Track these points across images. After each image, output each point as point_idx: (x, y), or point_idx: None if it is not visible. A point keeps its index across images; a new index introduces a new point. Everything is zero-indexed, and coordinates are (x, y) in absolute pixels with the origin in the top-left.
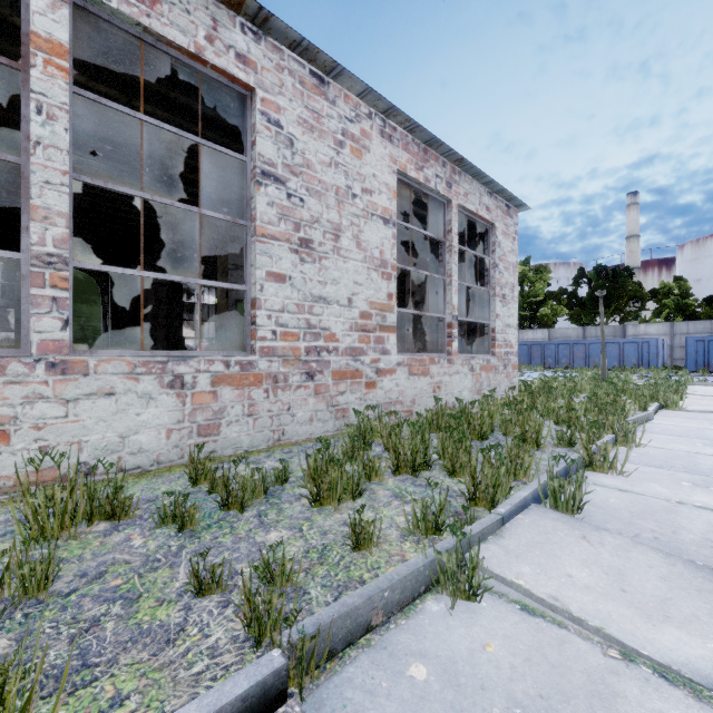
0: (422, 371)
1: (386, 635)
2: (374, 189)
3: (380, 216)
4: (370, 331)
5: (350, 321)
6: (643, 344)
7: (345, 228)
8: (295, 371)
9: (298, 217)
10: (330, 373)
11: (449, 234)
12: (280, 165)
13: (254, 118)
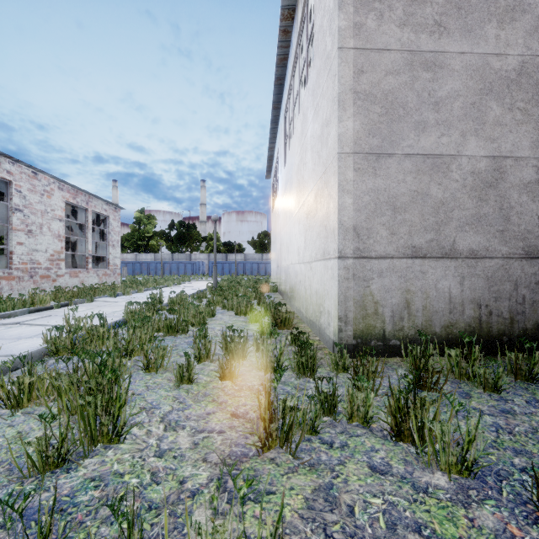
0: (76, 276)
1: (80, 304)
2: (56, 209)
3: (58, 219)
4: (54, 261)
5: (46, 257)
6: (194, 264)
7: (45, 224)
8: (27, 275)
9: (27, 222)
10: (39, 276)
11: (88, 222)
12: (21, 205)
13: (12, 191)
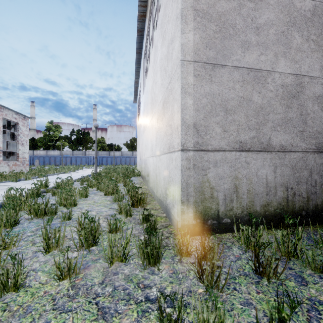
0: None
1: None
2: None
3: None
4: None
5: None
6: (87, 158)
7: None
8: None
9: None
10: None
11: None
12: None
13: None
